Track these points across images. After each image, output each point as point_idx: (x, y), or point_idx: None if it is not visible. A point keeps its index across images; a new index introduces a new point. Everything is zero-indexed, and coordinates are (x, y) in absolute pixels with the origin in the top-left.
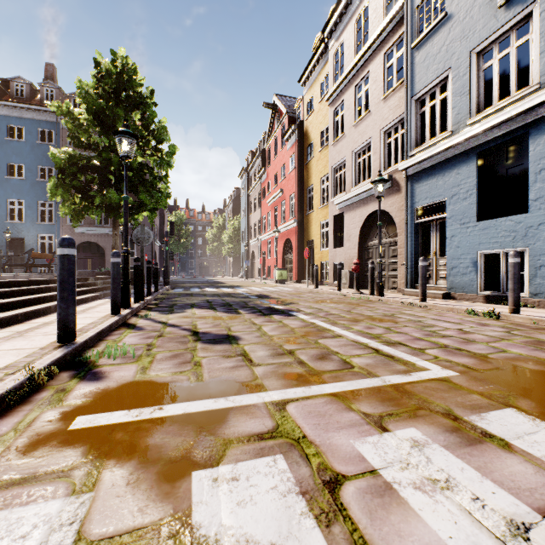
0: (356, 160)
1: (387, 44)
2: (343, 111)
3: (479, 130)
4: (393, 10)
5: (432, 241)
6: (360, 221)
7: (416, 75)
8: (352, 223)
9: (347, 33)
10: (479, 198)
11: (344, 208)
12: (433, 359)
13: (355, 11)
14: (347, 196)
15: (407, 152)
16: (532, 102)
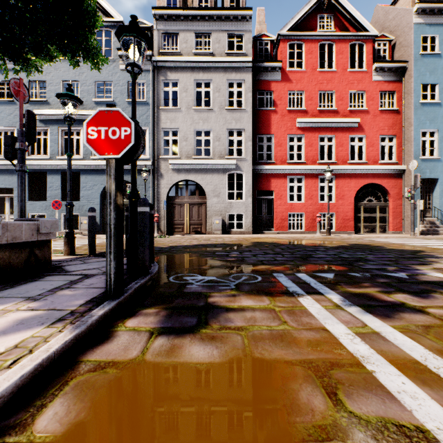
0: None
1: None
2: None
3: (29, 164)
4: None
5: (6, 206)
6: None
7: None
8: None
9: None
10: (30, 191)
11: None
12: None
13: None
14: None
15: None
16: (47, 163)
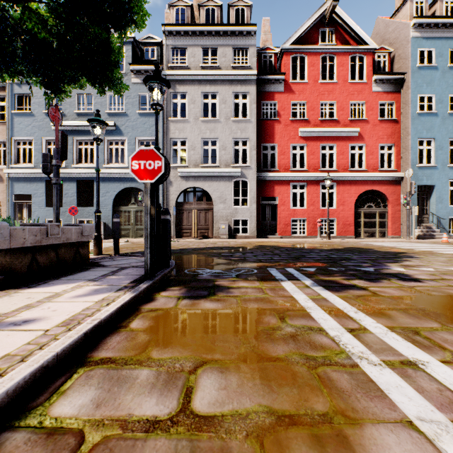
0: None
1: None
2: None
3: None
4: None
5: (24, 212)
6: None
7: (15, 128)
8: None
9: None
10: (46, 198)
11: None
12: None
13: None
14: None
15: (9, 164)
16: (63, 172)
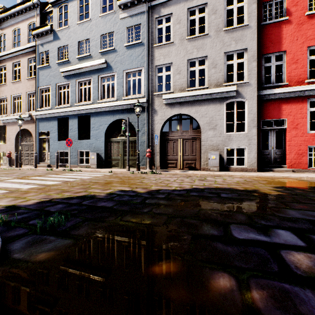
0: (14, 100)
1: (29, 55)
2: (6, 71)
3: (57, 112)
4: (31, 44)
5: (46, 145)
6: (16, 132)
7: (40, 79)
8: (11, 132)
9: (8, 31)
10: (59, 133)
11: (6, 123)
12: (11, 177)
13: (13, 25)
14: (7, 117)
15: (36, 108)
16: (68, 110)
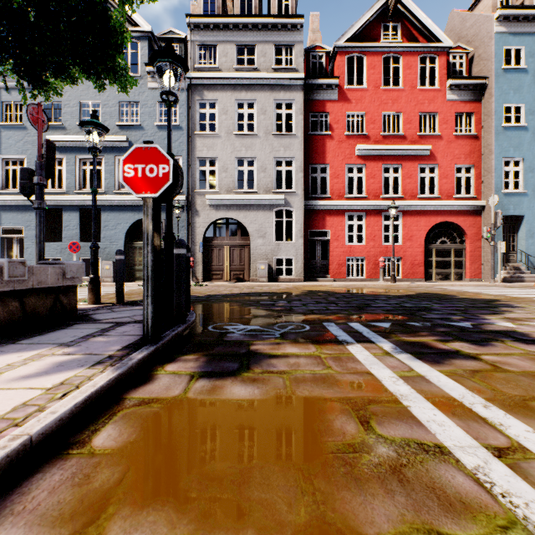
0: None
1: None
2: None
3: None
4: None
5: (15, 249)
6: None
7: (3, 144)
8: None
9: None
10: None
11: None
12: None
13: None
14: None
15: None
16: (63, 198)
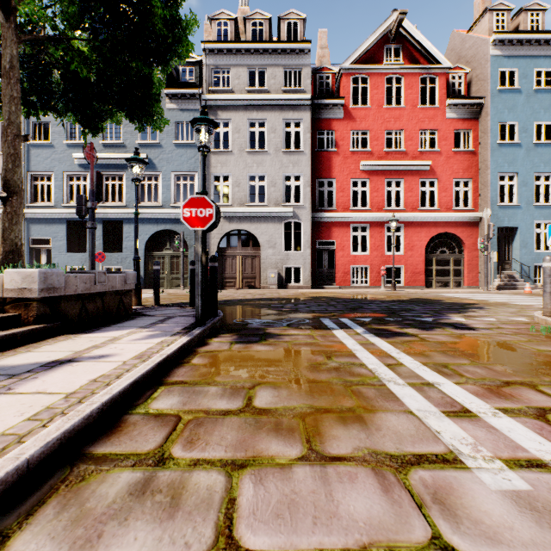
0: None
1: None
2: None
3: (68, 212)
4: None
5: (42, 258)
6: None
7: (32, 161)
8: None
9: None
10: (68, 242)
11: None
12: None
13: None
14: None
15: (25, 203)
16: None
